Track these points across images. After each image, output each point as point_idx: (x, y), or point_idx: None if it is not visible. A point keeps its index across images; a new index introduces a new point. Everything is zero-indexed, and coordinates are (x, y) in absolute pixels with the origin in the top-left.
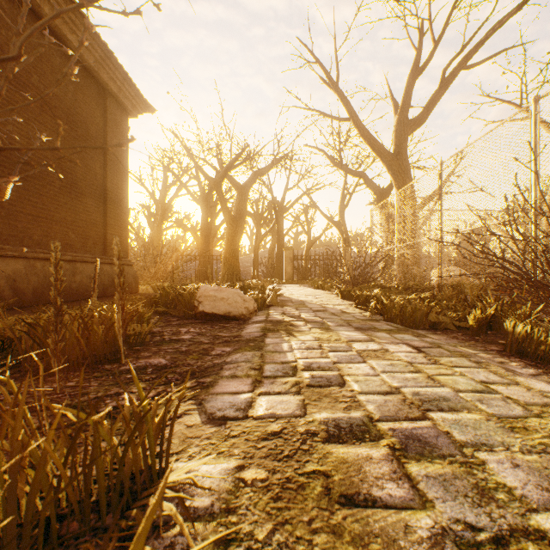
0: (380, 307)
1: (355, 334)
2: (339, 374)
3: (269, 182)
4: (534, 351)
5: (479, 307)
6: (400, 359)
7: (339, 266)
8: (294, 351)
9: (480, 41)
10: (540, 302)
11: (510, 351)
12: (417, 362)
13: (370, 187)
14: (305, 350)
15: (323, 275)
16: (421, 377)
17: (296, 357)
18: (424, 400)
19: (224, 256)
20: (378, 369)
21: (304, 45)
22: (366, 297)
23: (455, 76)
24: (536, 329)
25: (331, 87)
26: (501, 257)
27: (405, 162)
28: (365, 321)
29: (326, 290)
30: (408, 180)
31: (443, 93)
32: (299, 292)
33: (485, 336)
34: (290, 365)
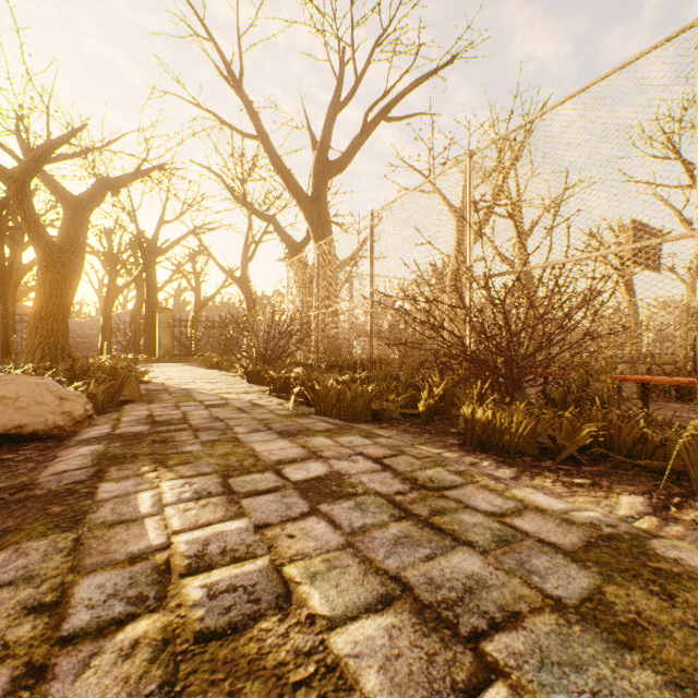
0: (310, 395)
1: (282, 446)
2: (271, 563)
3: (132, 205)
4: (499, 441)
5: (426, 388)
6: (365, 490)
7: (245, 337)
8: (166, 513)
9: (400, 95)
10: (477, 378)
11: (470, 444)
12: (391, 490)
13: (283, 238)
14: (192, 502)
15: (220, 349)
16: (415, 528)
17: (169, 532)
18: (453, 602)
19: (36, 315)
20: (341, 524)
21: (191, 5)
22: (286, 380)
23: (376, 124)
24: (499, 415)
25: (232, 85)
26: (442, 328)
27: (325, 212)
28: (291, 419)
29: (224, 370)
30: (329, 233)
31: (365, 140)
32: (183, 375)
33: (435, 424)
34: (154, 564)
